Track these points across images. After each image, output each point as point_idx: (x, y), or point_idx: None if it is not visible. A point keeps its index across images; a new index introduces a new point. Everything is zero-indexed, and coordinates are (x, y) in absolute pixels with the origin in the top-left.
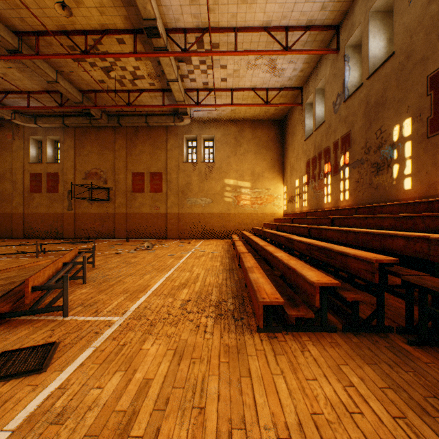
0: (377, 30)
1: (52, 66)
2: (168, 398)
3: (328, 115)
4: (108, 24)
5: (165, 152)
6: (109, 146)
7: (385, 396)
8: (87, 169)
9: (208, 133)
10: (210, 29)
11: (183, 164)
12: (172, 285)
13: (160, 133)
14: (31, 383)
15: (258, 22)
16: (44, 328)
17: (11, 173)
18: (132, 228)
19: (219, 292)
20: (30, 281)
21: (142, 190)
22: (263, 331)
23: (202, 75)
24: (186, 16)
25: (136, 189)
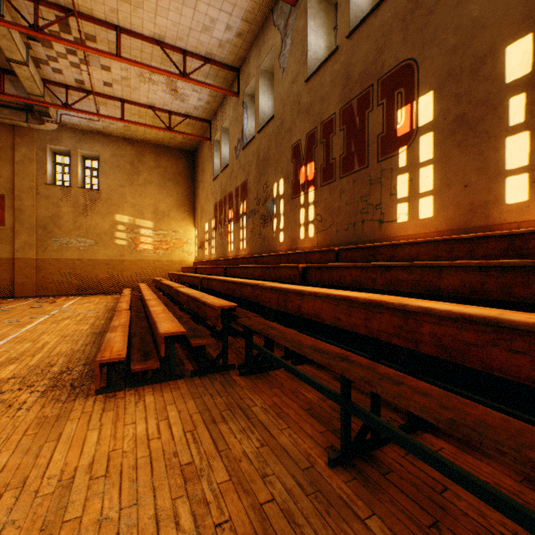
0: (267, 89)
1: None
2: None
3: (231, 159)
4: None
5: (11, 164)
6: None
7: (191, 419)
8: None
9: (91, 149)
10: (77, 15)
11: (46, 187)
12: None
13: None
14: None
15: (148, 32)
16: None
17: None
18: None
19: (67, 361)
20: None
21: None
22: (103, 393)
23: (72, 68)
24: None
25: None
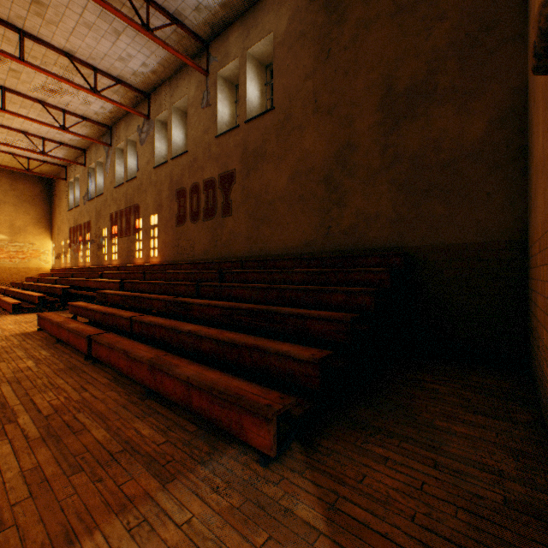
0: (102, 172)
1: None
2: None
3: (82, 203)
4: None
5: None
6: None
7: None
8: None
9: None
10: None
11: None
12: None
13: None
14: None
15: (16, 127)
16: None
17: None
18: None
19: None
20: None
21: None
22: (14, 314)
23: None
24: None
25: None
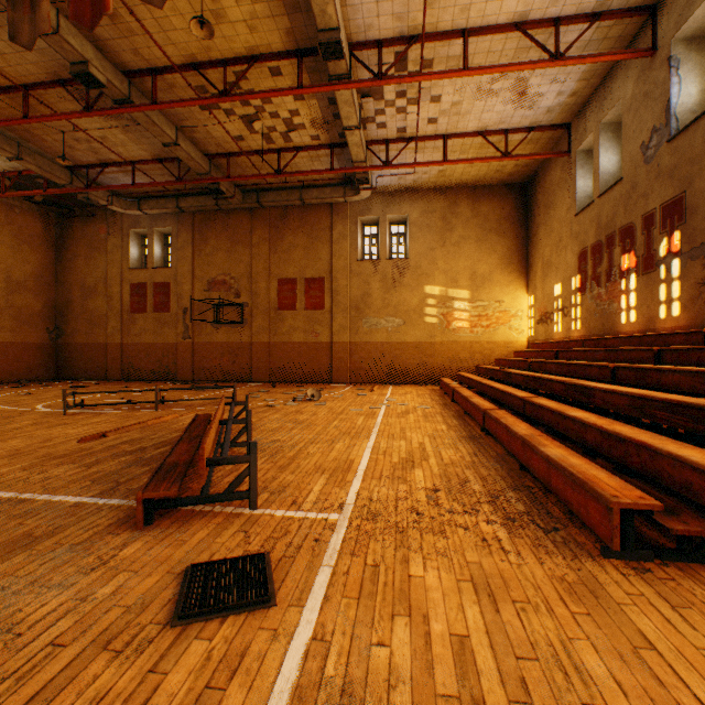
0: None
1: (170, 120)
2: (521, 678)
3: (629, 168)
4: (259, 46)
5: (329, 245)
6: (243, 239)
7: None
8: (211, 275)
9: (398, 211)
10: (424, 37)
11: (357, 264)
12: (390, 462)
13: (320, 215)
14: (262, 624)
15: (505, 17)
16: (230, 526)
17: (105, 284)
18: (277, 365)
19: (478, 477)
20: (205, 450)
21: (292, 306)
22: (615, 557)
23: (397, 115)
24: (385, 18)
25: (283, 305)
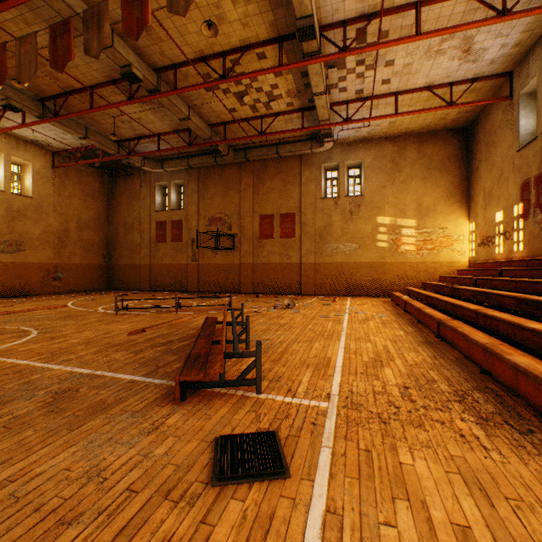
0: None
1: (184, 101)
2: None
3: None
4: (249, 37)
5: (298, 188)
6: (234, 186)
7: None
8: (210, 214)
9: (354, 158)
10: (382, 12)
11: (321, 201)
12: (361, 361)
13: (292, 165)
14: (282, 492)
15: None
16: (243, 406)
17: (139, 222)
18: (259, 281)
19: (443, 378)
20: (223, 346)
21: (270, 235)
22: None
23: (356, 80)
24: (349, 2)
25: (263, 235)
